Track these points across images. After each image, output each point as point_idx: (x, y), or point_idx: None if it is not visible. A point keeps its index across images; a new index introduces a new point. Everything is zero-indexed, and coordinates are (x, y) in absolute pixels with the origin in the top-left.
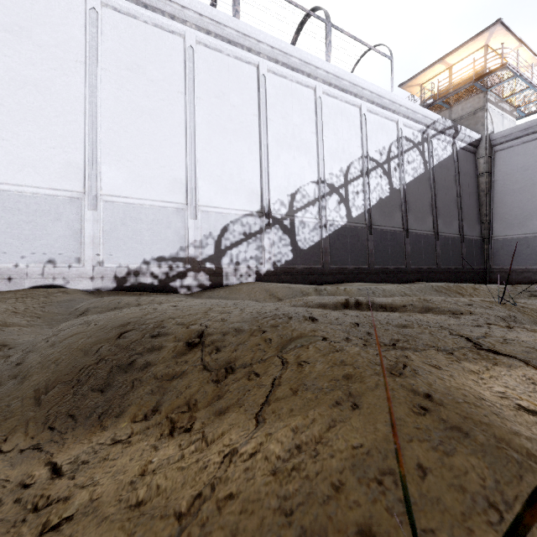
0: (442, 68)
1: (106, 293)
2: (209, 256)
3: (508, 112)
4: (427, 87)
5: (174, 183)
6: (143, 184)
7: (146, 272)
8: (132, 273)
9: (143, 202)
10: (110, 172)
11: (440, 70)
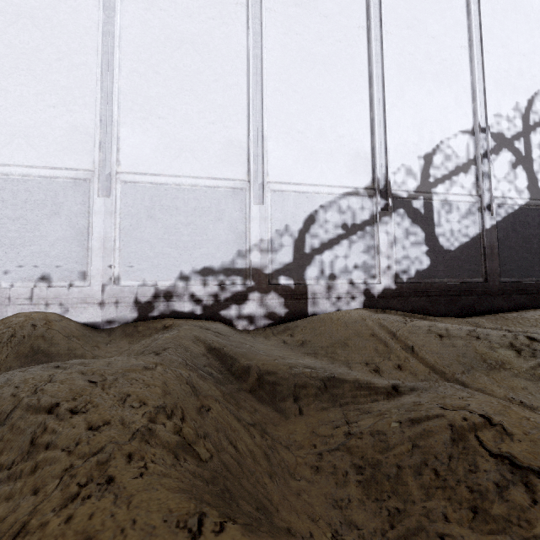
0: None
1: (120, 328)
2: (284, 265)
3: None
4: None
5: (228, 148)
6: (182, 152)
7: (183, 293)
8: (162, 295)
9: (180, 181)
10: (132, 137)
11: None
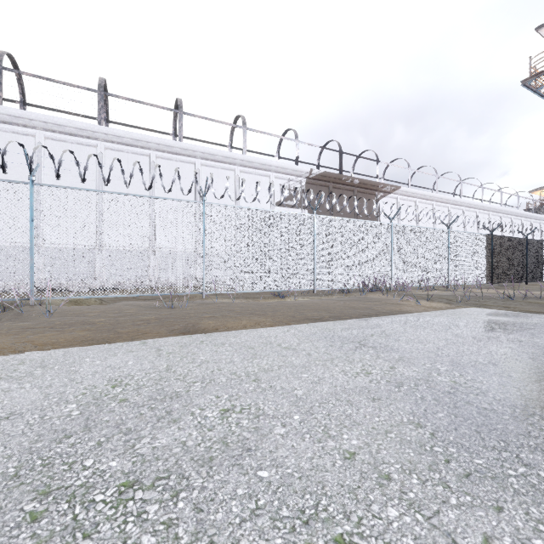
0: None
1: None
2: None
3: None
4: (542, 192)
5: None
6: None
7: None
8: None
9: None
10: None
11: None
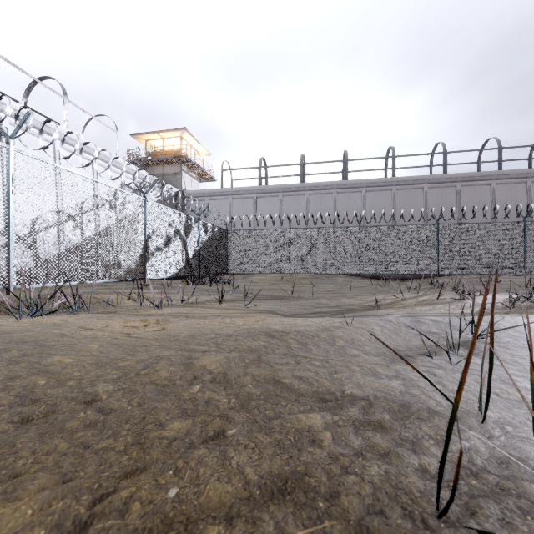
0: (159, 137)
1: None
2: None
3: (195, 178)
4: (151, 143)
5: None
6: None
7: None
8: None
9: None
10: None
11: (157, 137)
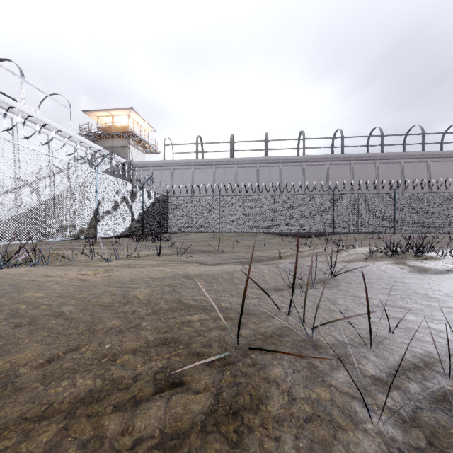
0: (108, 114)
1: None
2: None
3: (141, 150)
4: (101, 119)
5: None
6: None
7: None
8: None
9: None
10: None
11: (107, 114)
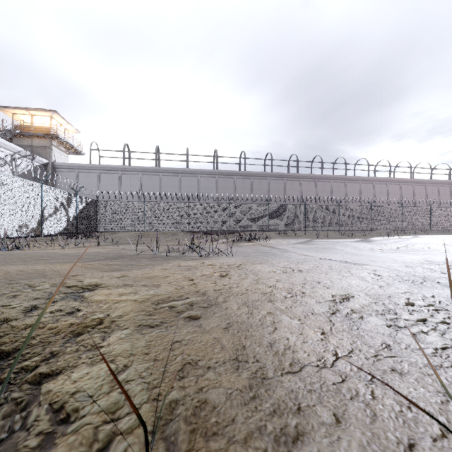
0: (27, 113)
1: None
2: None
3: (64, 151)
4: (17, 116)
5: None
6: None
7: None
8: None
9: None
10: None
11: (26, 113)
